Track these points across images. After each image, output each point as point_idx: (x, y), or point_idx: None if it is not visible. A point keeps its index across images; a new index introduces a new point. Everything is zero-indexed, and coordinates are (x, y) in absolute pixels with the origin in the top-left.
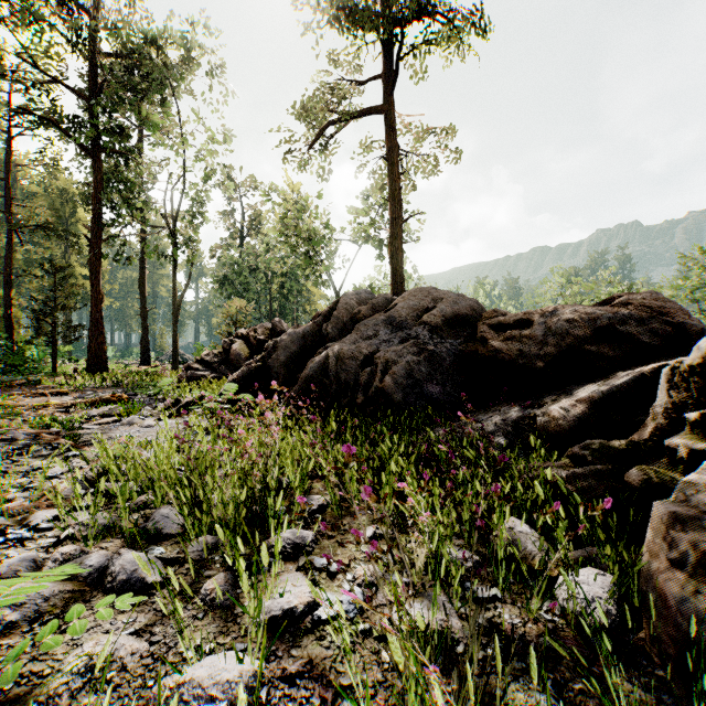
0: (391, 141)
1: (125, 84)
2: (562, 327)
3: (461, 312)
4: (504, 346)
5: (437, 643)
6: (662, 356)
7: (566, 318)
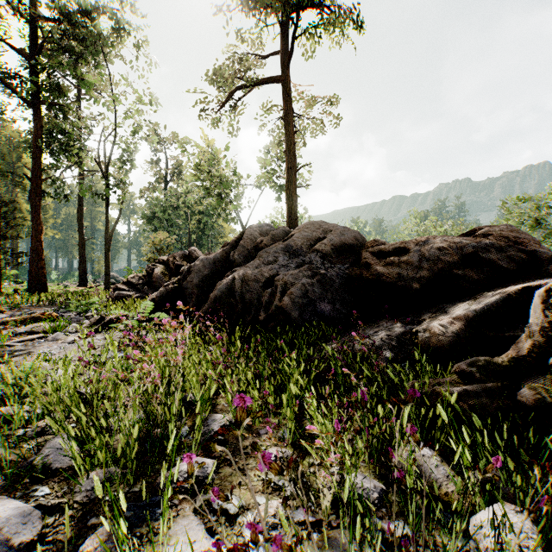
0: (287, 105)
1: (62, 47)
2: (434, 254)
3: (347, 242)
4: (385, 271)
5: None
6: (519, 279)
7: (437, 246)
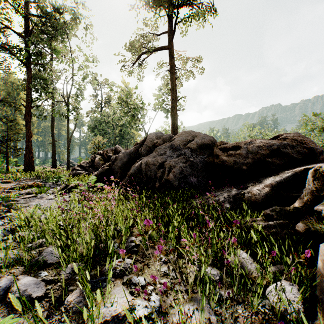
0: (171, 63)
1: (43, 31)
2: (255, 149)
3: (206, 142)
4: (227, 159)
5: None
6: (303, 164)
7: (256, 145)
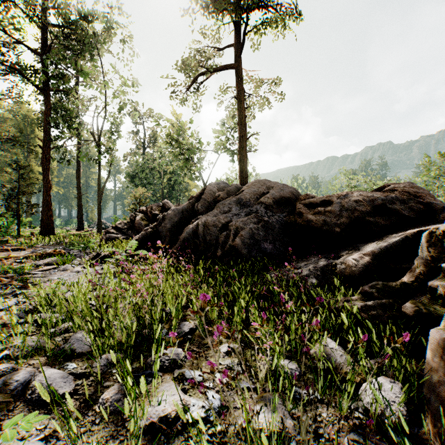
0: (239, 87)
1: (65, 46)
2: (351, 205)
3: (285, 196)
4: (314, 218)
5: (276, 441)
6: (417, 224)
7: (354, 199)
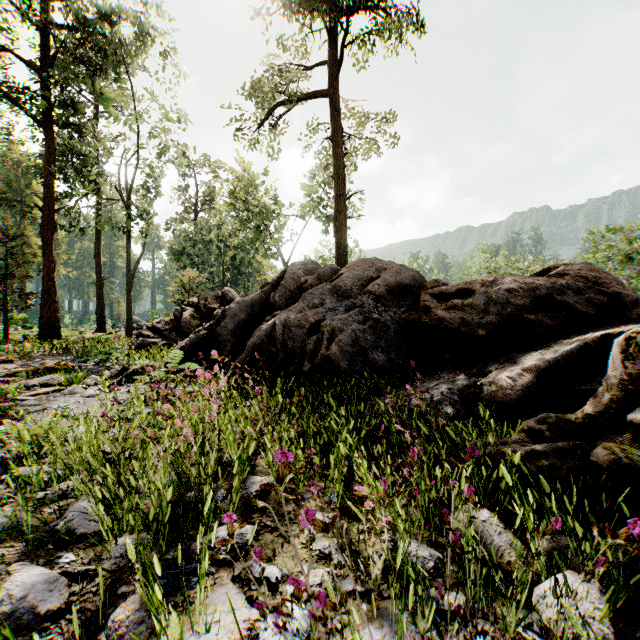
0: (335, 124)
1: (77, 58)
2: (502, 296)
3: (404, 282)
4: (447, 315)
5: None
6: (599, 325)
7: (506, 287)
